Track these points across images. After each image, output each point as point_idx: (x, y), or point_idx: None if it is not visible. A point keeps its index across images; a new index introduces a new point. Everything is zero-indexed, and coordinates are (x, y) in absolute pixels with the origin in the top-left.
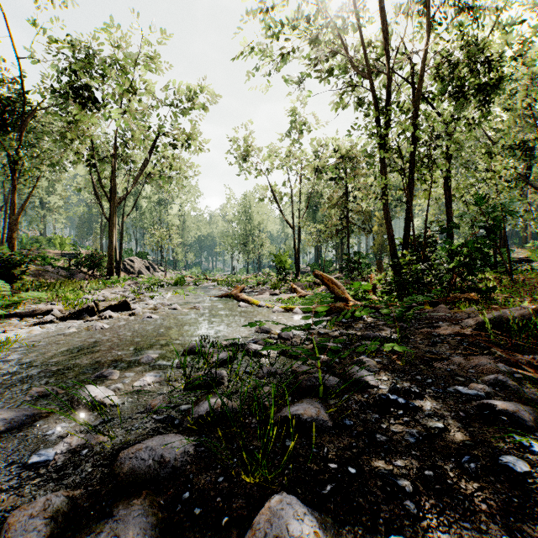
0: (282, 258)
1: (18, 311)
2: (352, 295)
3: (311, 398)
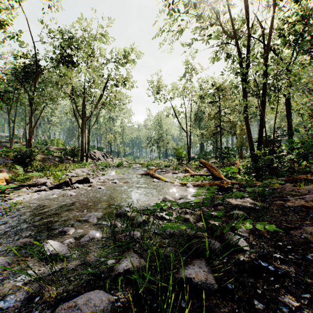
0: (180, 150)
1: (29, 183)
2: (224, 175)
3: (200, 260)
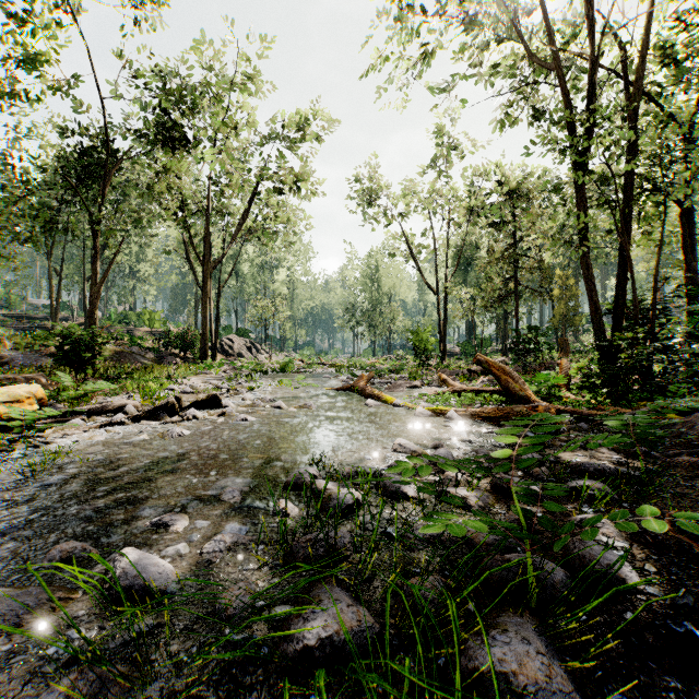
0: (422, 336)
1: (88, 406)
2: (534, 391)
3: (519, 617)
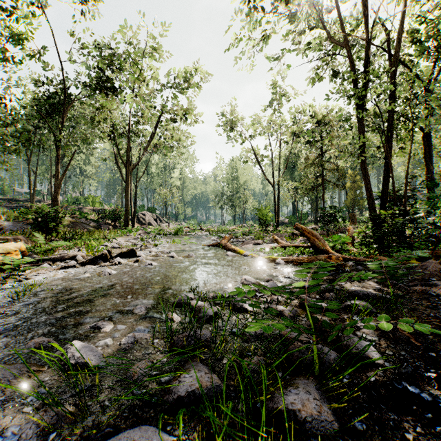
0: (264, 212)
1: (52, 256)
2: (331, 247)
3: (306, 380)
